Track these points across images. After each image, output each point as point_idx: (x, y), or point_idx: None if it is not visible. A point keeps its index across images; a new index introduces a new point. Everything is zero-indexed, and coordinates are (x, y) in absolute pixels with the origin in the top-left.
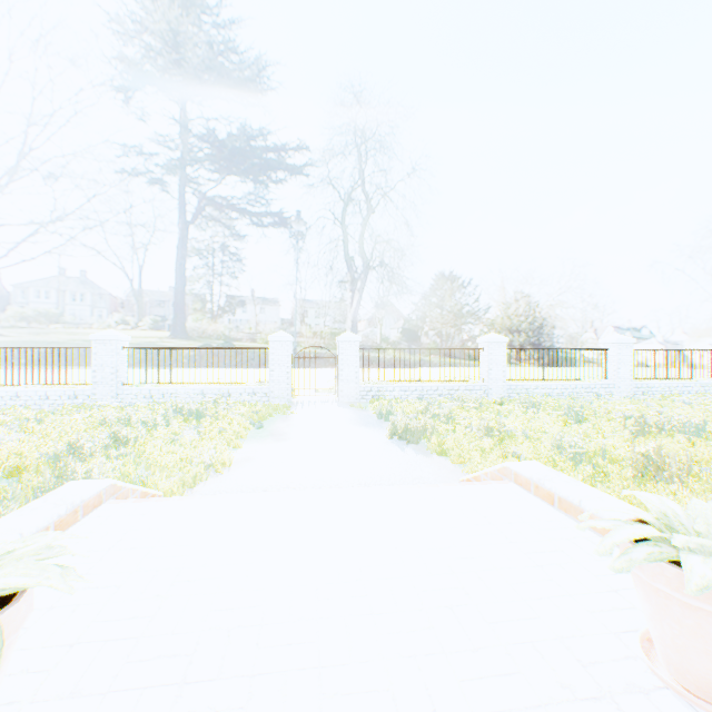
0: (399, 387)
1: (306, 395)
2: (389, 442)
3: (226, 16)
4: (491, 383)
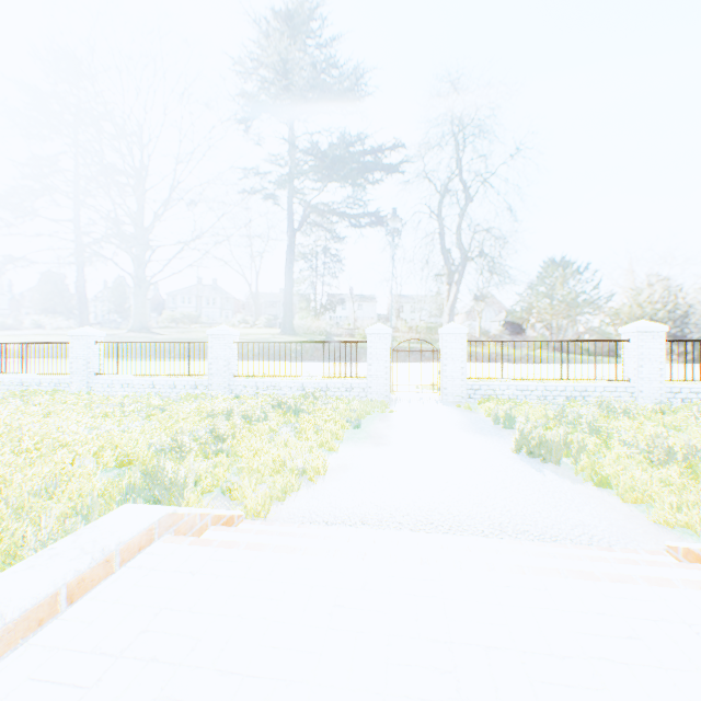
0: (514, 386)
1: (405, 392)
2: (517, 458)
3: (326, 28)
4: (641, 384)
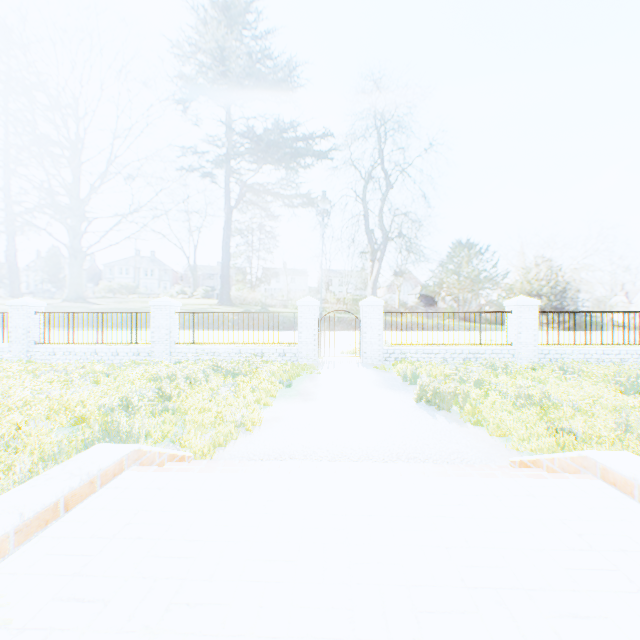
0: (422, 350)
1: (331, 356)
2: (417, 407)
3: (262, 24)
4: (520, 347)
